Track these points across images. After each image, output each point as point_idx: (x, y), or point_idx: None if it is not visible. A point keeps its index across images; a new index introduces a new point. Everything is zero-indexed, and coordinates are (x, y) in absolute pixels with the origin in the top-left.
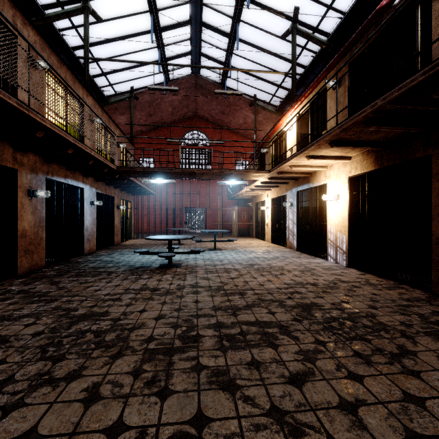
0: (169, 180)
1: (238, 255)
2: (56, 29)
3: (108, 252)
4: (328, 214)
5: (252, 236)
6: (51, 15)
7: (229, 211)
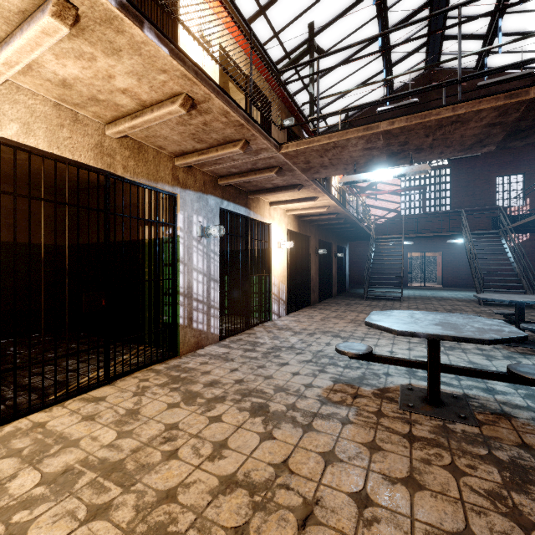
0: None
1: (376, 348)
2: None
3: None
4: (273, 263)
5: None
6: None
7: None
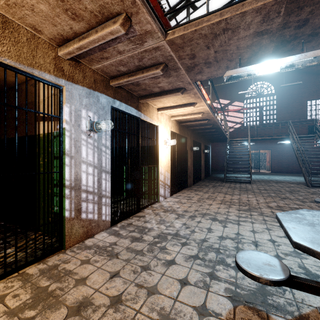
0: None
1: (256, 236)
2: None
3: None
4: (160, 156)
5: None
6: None
7: None
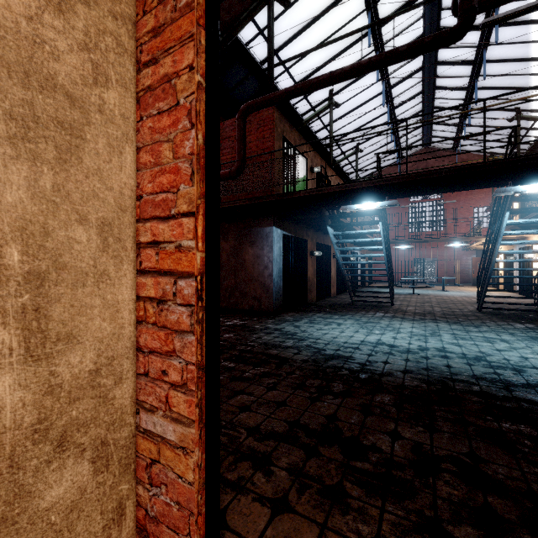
0: (409, 246)
1: (460, 293)
2: (339, 164)
3: (369, 288)
4: (533, 266)
5: (489, 285)
6: (339, 161)
7: (465, 261)
